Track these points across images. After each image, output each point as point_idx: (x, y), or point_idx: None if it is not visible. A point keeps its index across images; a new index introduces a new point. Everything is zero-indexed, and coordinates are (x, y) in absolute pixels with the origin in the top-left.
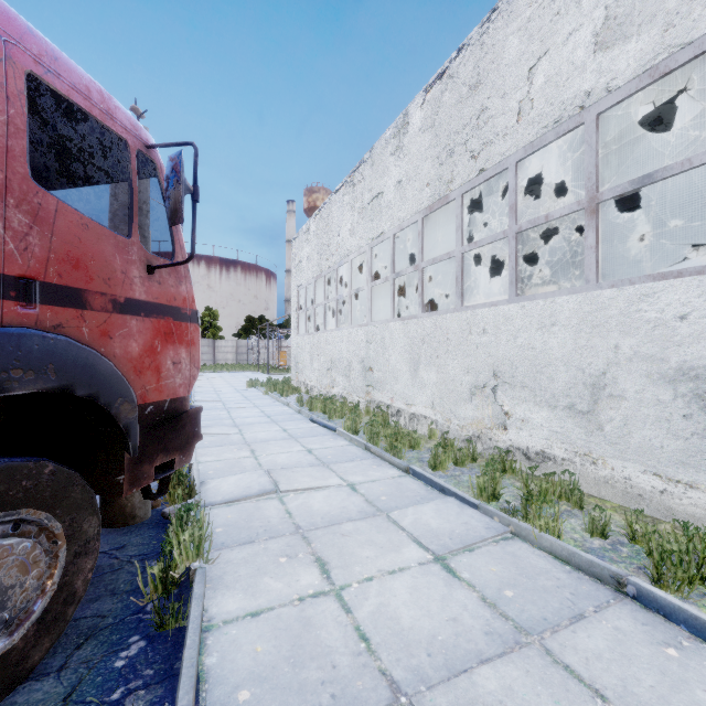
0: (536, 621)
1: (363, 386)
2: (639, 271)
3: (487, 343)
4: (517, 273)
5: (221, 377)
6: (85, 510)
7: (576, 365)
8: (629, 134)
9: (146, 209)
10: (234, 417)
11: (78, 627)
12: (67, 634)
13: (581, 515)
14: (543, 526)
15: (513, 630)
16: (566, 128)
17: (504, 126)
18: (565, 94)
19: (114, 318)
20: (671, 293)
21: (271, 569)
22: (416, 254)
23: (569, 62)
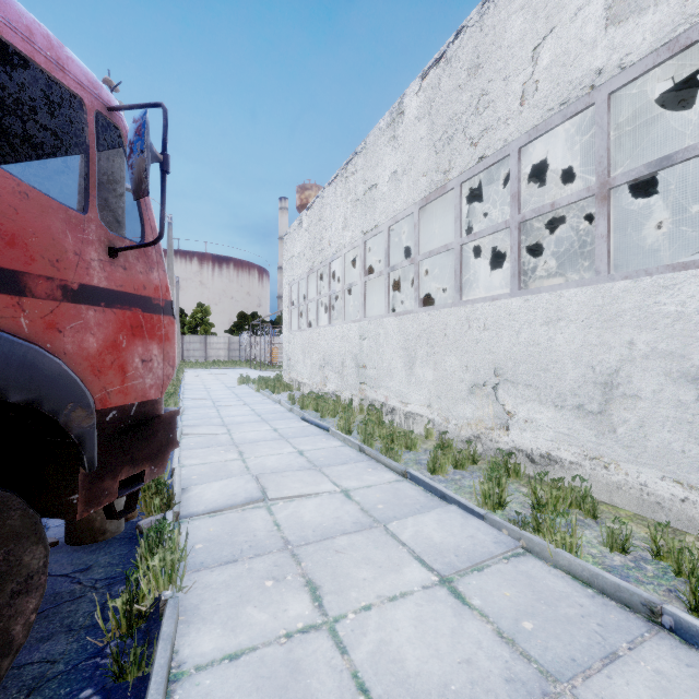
0: (563, 663)
1: (356, 384)
2: (631, 268)
3: (487, 339)
4: (520, 265)
5: (212, 374)
6: (26, 539)
7: (585, 362)
8: (630, 124)
9: (119, 191)
10: (223, 416)
11: (21, 677)
12: (6, 688)
13: (596, 526)
14: (559, 542)
15: (538, 675)
16: (574, 110)
17: (506, 110)
18: (573, 73)
19: (64, 307)
20: (693, 285)
21: (256, 596)
22: (409, 249)
23: (578, 39)
